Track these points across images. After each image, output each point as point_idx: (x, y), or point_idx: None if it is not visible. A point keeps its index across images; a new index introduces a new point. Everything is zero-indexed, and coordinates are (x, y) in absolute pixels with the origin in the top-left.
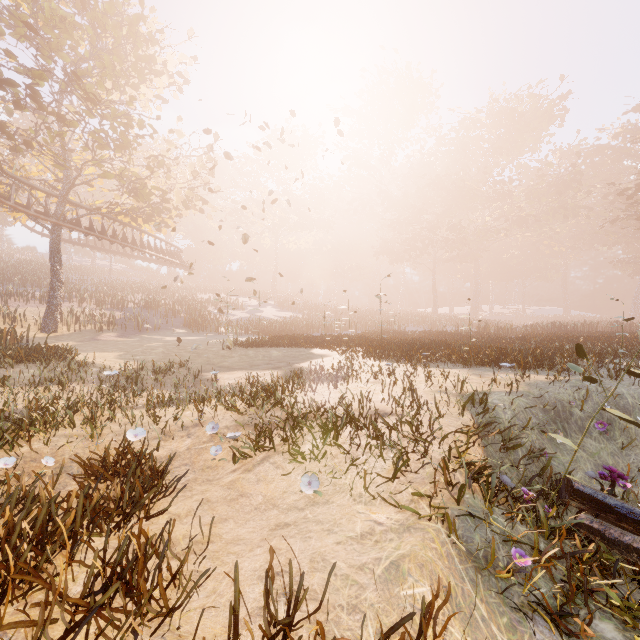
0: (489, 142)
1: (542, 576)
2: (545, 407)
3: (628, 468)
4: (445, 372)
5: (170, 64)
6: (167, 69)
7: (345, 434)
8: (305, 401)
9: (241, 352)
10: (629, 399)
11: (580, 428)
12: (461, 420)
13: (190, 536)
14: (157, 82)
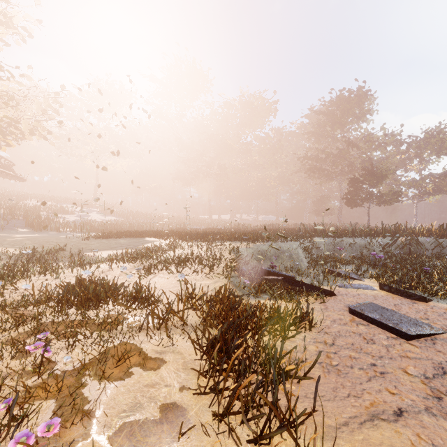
0: (240, 119)
1: (252, 290)
2: (258, 253)
3: (279, 267)
4: (222, 242)
5: (15, 18)
6: (12, 21)
7: (187, 265)
8: (162, 257)
9: (97, 241)
10: (284, 248)
11: (269, 259)
12: (230, 256)
13: (148, 290)
14: (0, 28)
